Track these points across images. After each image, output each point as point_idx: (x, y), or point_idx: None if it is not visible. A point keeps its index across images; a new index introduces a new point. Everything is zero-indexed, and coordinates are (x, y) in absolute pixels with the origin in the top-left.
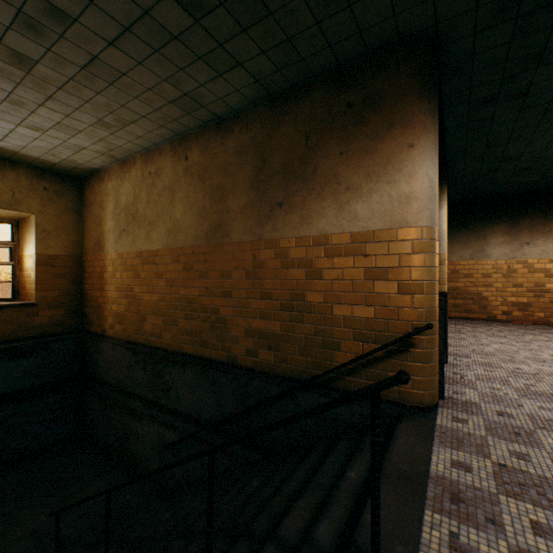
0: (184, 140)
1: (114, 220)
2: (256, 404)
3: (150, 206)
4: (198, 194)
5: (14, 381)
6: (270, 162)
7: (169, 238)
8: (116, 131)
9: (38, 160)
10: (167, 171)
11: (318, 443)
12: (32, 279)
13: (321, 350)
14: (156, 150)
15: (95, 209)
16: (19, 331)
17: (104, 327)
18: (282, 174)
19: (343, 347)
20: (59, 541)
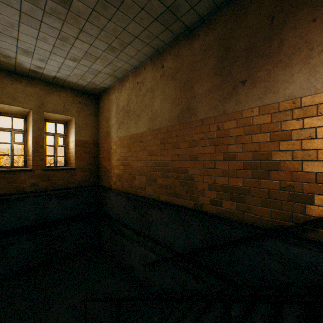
0: (161, 54)
1: (116, 117)
2: (223, 244)
3: (138, 104)
4: (171, 89)
5: (64, 212)
6: (232, 50)
7: (150, 123)
8: (118, 54)
9: (76, 84)
10: (148, 79)
11: (291, 288)
12: (73, 154)
13: (289, 203)
14: (142, 67)
15: (105, 113)
16: (67, 183)
17: (110, 183)
18: (245, 56)
19: (316, 201)
20: (86, 321)
